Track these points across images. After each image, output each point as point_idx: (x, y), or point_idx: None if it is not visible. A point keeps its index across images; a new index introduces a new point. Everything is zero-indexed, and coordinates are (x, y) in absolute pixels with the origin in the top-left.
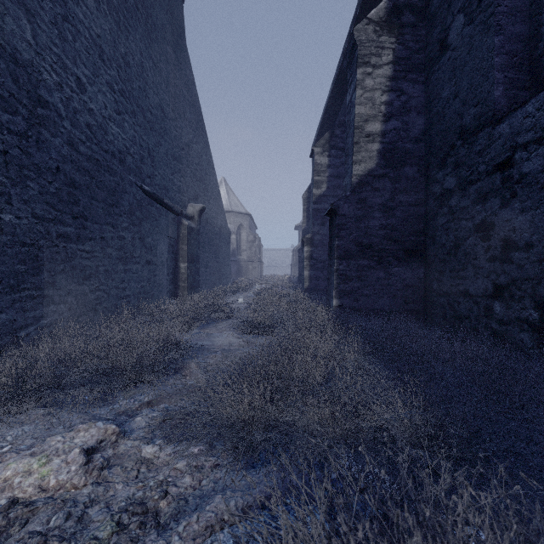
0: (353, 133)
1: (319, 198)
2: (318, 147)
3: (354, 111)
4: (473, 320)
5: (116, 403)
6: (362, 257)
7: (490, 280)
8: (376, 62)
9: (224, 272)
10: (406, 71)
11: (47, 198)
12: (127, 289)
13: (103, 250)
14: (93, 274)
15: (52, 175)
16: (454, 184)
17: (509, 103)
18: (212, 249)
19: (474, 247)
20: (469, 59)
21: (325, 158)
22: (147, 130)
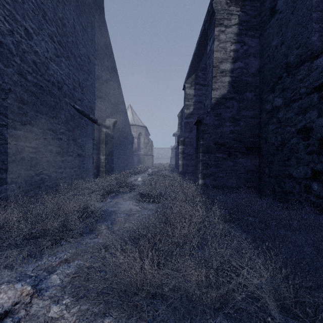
0: (212, 70)
1: (188, 115)
2: (188, 83)
3: (212, 56)
4: (295, 195)
5: (41, 260)
6: (218, 151)
7: (309, 167)
8: (228, 23)
9: (130, 161)
10: (247, 30)
11: (1, 110)
12: (63, 173)
13: (45, 147)
14: (38, 163)
15: (5, 94)
16: (281, 102)
17: (322, 45)
18: (122, 147)
19: (297, 145)
20: (292, 17)
21: (192, 90)
22: (78, 69)
